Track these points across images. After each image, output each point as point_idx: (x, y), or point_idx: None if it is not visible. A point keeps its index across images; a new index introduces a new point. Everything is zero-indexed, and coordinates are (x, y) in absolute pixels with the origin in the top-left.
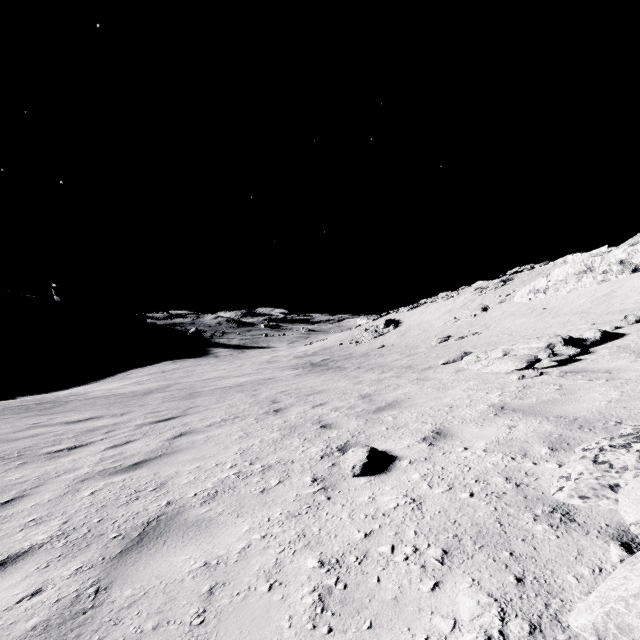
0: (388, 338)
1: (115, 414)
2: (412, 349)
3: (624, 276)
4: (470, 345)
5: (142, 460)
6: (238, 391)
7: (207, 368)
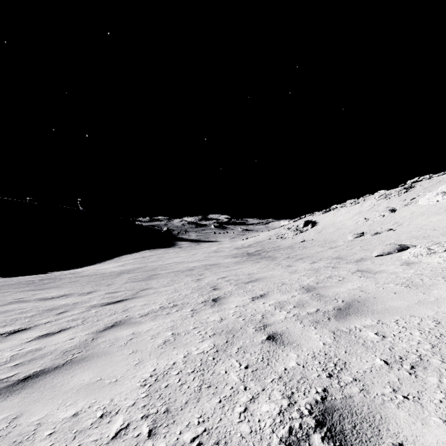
0: (307, 234)
1: (83, 292)
2: (331, 243)
3: None
4: (392, 239)
5: (39, 371)
6: (187, 275)
7: (172, 255)
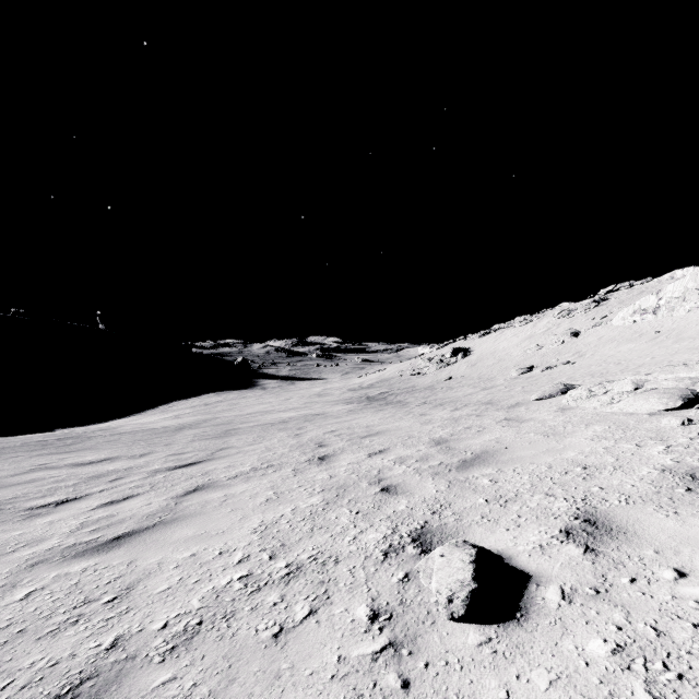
0: (456, 369)
1: (134, 455)
2: (487, 381)
3: None
4: (565, 376)
5: (128, 532)
6: (280, 429)
7: (252, 401)
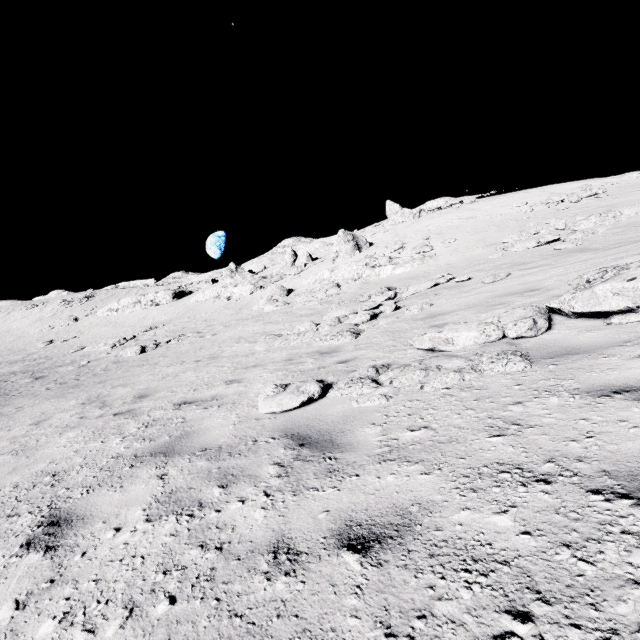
0: None
1: None
2: (22, 351)
3: (153, 307)
4: (79, 344)
5: None
6: None
7: None
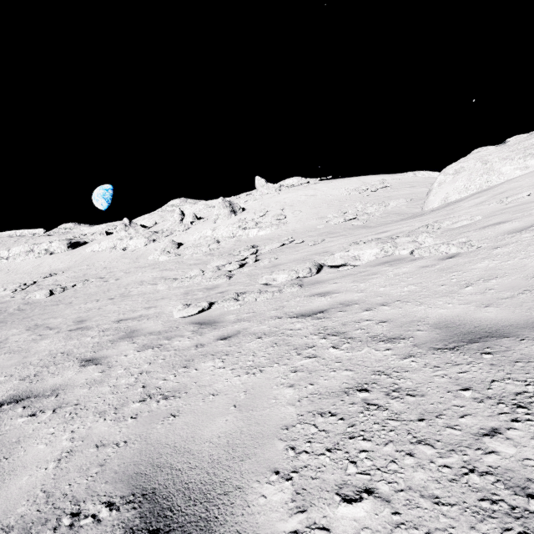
0: None
1: None
2: None
3: (47, 256)
4: None
5: None
6: None
7: None
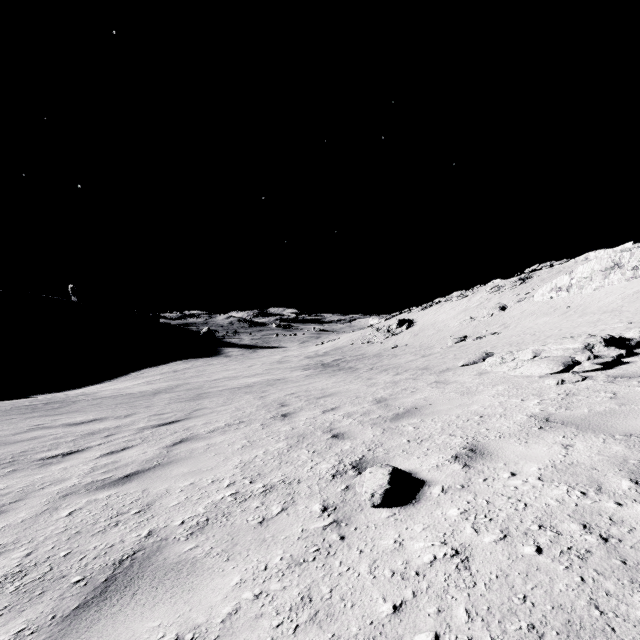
0: (401, 338)
1: (119, 416)
2: (427, 349)
3: None
4: (490, 345)
5: (134, 471)
6: (246, 392)
7: (218, 368)
